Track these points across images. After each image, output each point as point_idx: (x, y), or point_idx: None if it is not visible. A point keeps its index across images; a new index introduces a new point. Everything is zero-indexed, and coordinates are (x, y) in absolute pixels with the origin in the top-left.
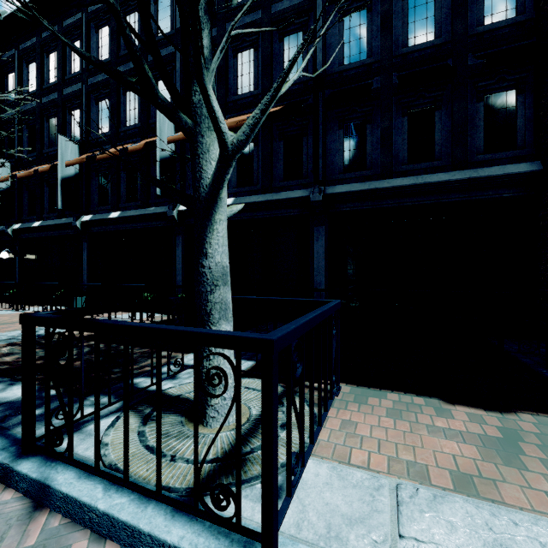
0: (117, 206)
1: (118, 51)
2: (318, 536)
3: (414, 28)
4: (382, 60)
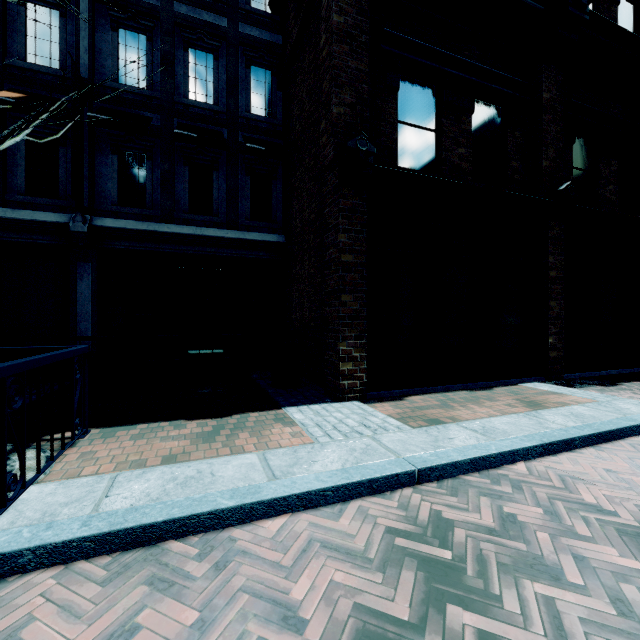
0: None
1: None
2: (33, 520)
3: (195, 84)
4: (163, 100)
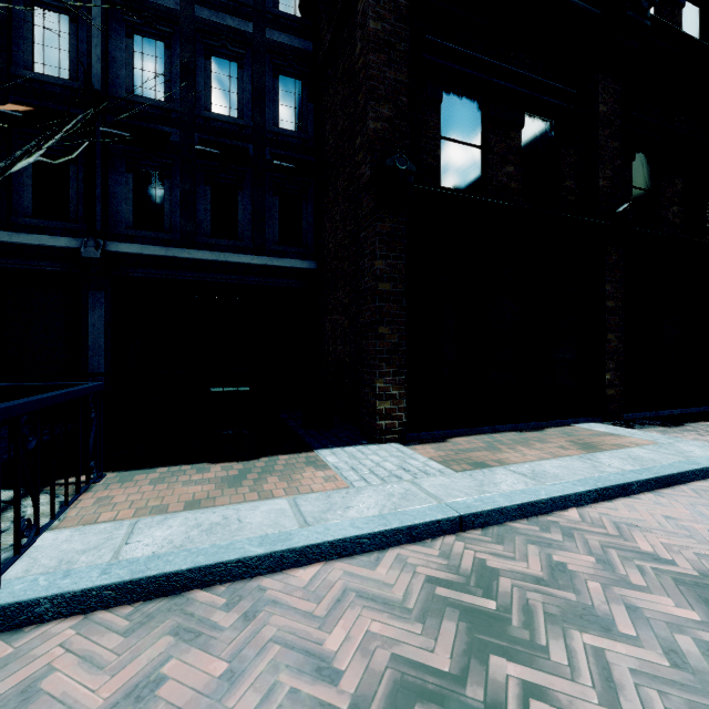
0: None
1: None
2: (49, 568)
3: (218, 96)
4: (183, 113)
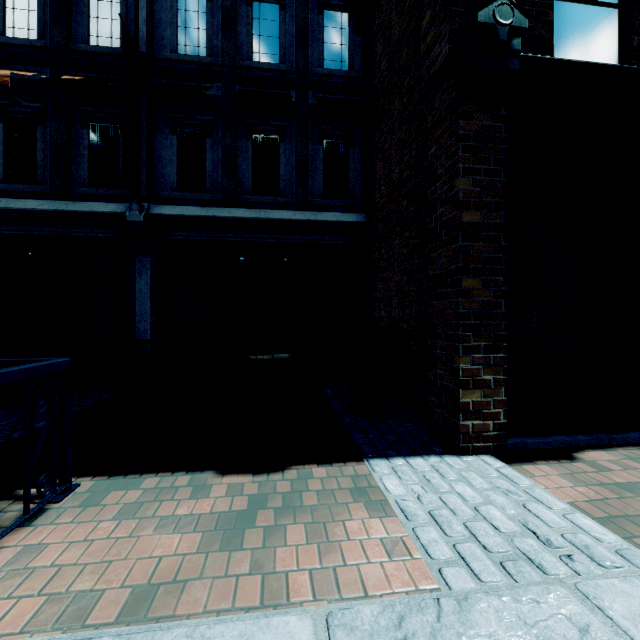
0: None
1: None
2: None
3: (260, 43)
4: (223, 64)
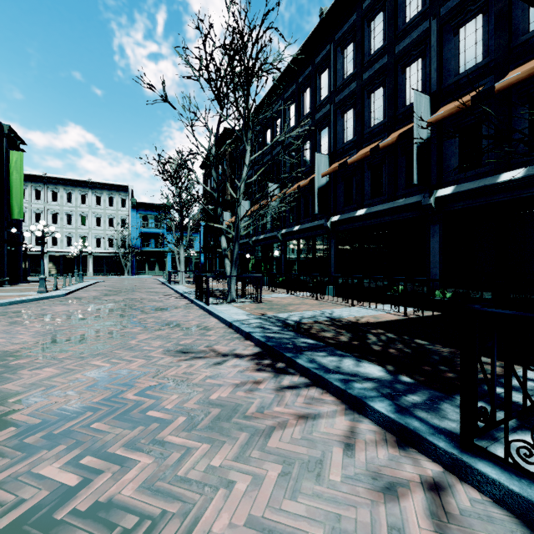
0: (362, 204)
1: (363, 60)
2: None
3: None
4: None
